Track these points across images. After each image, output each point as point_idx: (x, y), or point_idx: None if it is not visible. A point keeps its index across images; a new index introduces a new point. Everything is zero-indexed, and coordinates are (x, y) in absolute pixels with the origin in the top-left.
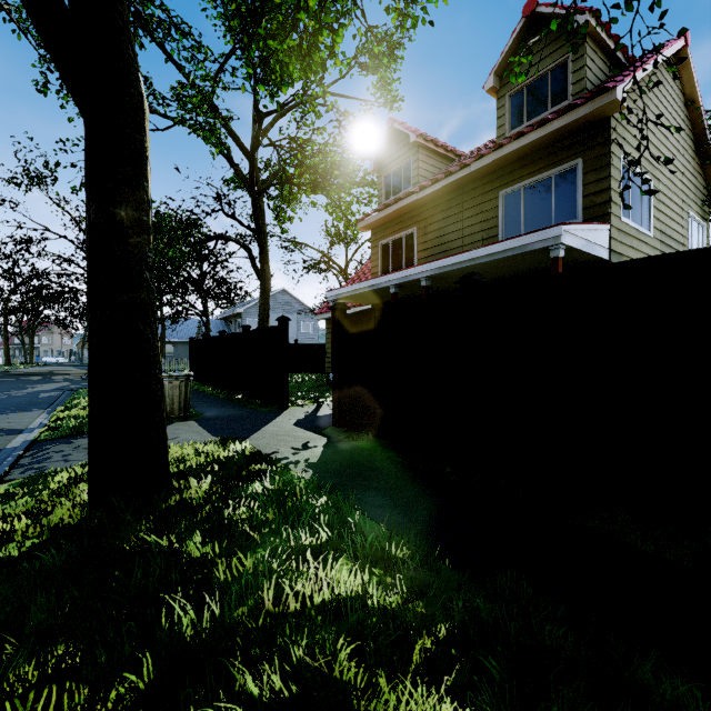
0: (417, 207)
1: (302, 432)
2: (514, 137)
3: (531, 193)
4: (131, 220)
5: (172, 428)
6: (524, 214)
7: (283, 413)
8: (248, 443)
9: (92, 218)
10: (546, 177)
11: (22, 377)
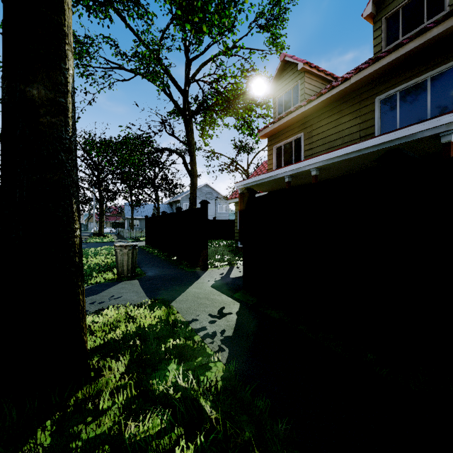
0: (303, 117)
1: (218, 295)
2: (392, 49)
3: (406, 96)
4: (44, 99)
5: (119, 286)
6: (400, 114)
7: (204, 274)
8: (172, 309)
9: (3, 96)
10: (421, 80)
11: None
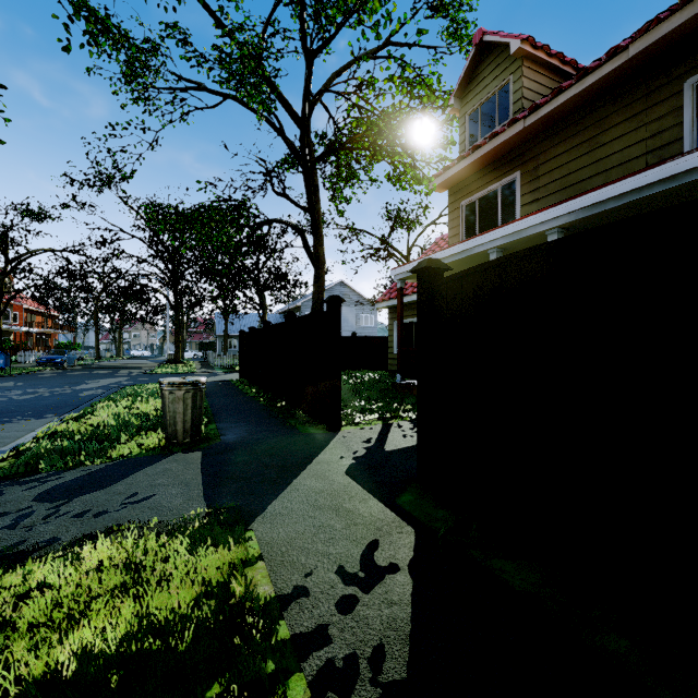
0: (520, 142)
1: (362, 500)
2: None
3: None
4: None
5: (159, 468)
6: None
7: (333, 441)
8: (245, 550)
9: None
10: None
11: (96, 370)
